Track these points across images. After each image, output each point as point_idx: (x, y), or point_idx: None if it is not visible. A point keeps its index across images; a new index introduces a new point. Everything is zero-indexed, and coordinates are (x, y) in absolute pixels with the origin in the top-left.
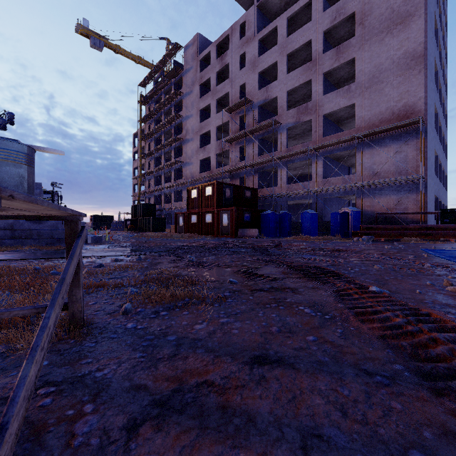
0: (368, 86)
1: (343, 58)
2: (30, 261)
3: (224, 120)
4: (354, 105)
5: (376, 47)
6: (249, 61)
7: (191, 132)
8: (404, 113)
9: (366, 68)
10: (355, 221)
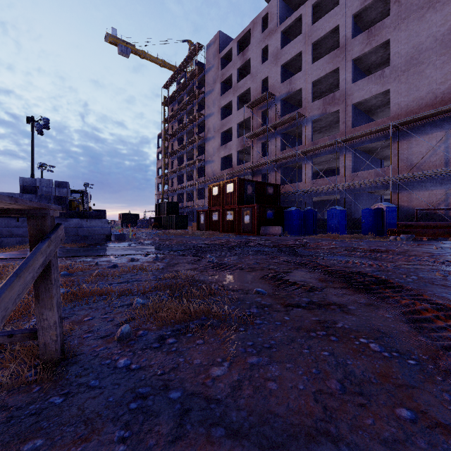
0: (405, 69)
1: (375, 41)
2: None
3: (246, 116)
4: (388, 92)
5: (415, 25)
6: (271, 54)
7: (212, 130)
8: (449, 96)
9: (403, 50)
10: (390, 218)
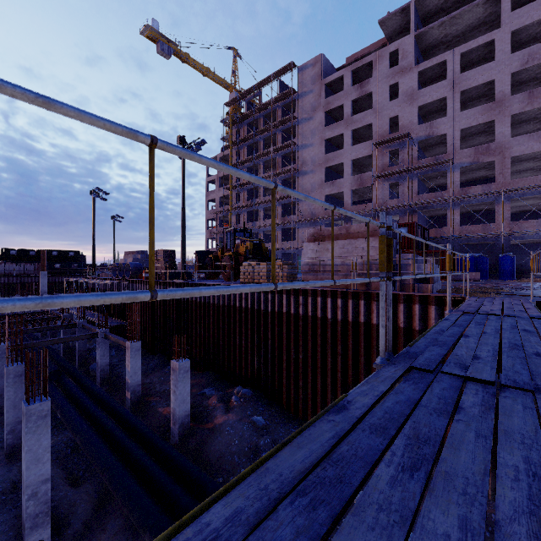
0: None
1: (537, 102)
2: None
3: (365, 154)
4: None
5: None
6: (403, 93)
7: (310, 163)
8: None
9: None
10: None
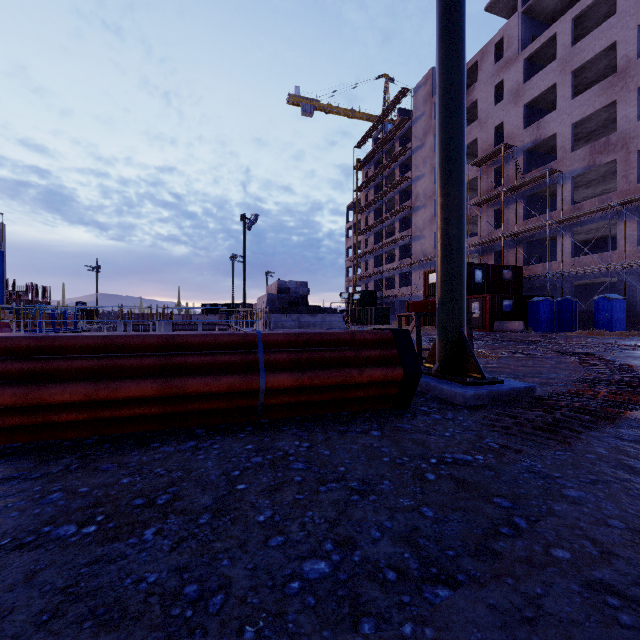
0: None
1: None
2: None
3: (471, 177)
4: None
5: None
6: (508, 92)
7: (422, 196)
8: None
9: None
10: None
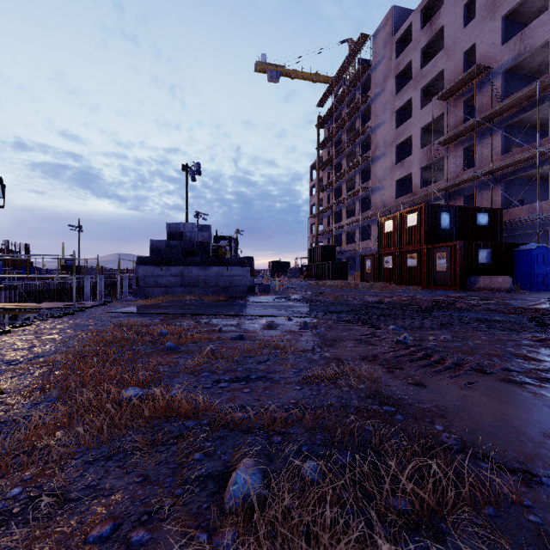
0: None
1: None
2: (174, 318)
3: (435, 114)
4: None
5: None
6: (481, 6)
7: (382, 145)
8: None
9: None
10: None
